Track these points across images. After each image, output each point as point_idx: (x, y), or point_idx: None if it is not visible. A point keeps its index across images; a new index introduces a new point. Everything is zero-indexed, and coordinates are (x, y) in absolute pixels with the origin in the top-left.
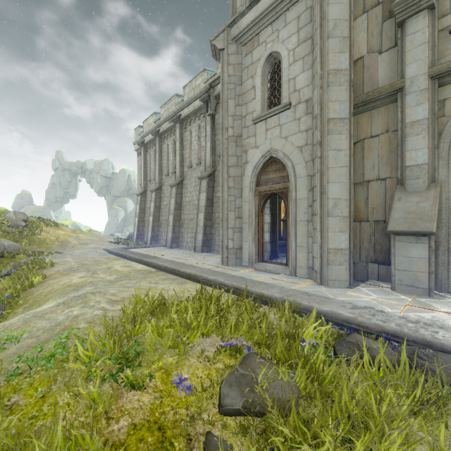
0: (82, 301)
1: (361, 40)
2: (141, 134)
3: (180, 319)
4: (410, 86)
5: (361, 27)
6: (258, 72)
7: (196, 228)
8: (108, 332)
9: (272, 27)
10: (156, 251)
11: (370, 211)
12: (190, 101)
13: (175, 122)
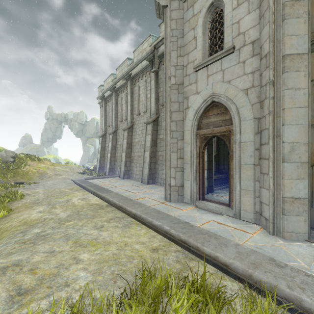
0: None
1: None
2: (103, 91)
3: None
4: None
5: None
6: (200, 23)
7: (143, 164)
8: None
9: None
10: (111, 182)
11: None
12: (138, 62)
13: (126, 80)
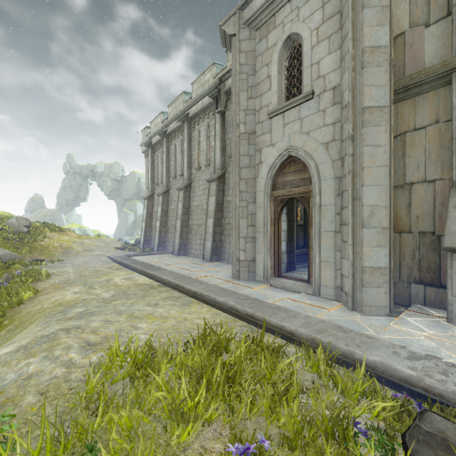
0: (47, 345)
1: (401, 12)
2: (149, 135)
3: (169, 398)
4: None
5: None
6: (275, 59)
7: (204, 235)
8: (56, 423)
9: (291, 4)
10: (162, 259)
11: (413, 220)
12: (199, 98)
13: (182, 122)
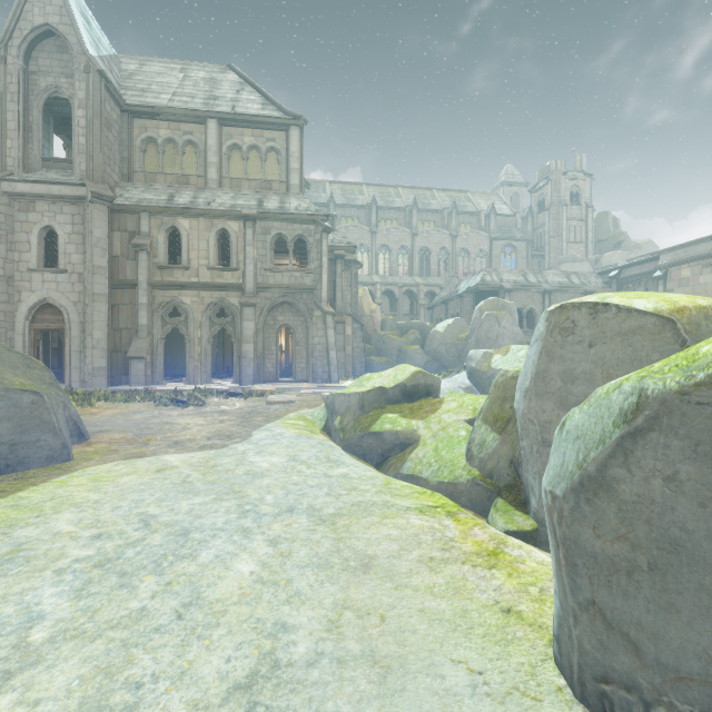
0: None
1: (118, 246)
2: None
3: None
4: (140, 285)
5: (118, 239)
6: (35, 233)
7: None
8: None
9: (50, 206)
10: None
11: (123, 346)
12: None
13: None
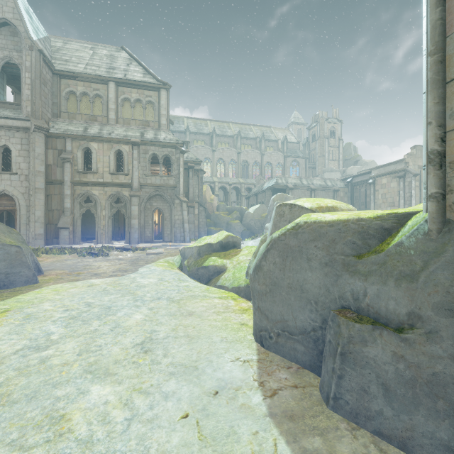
0: None
1: (51, 158)
2: None
3: None
4: (66, 183)
5: (51, 154)
6: None
7: None
8: None
9: (6, 132)
10: None
11: (54, 220)
12: None
13: None
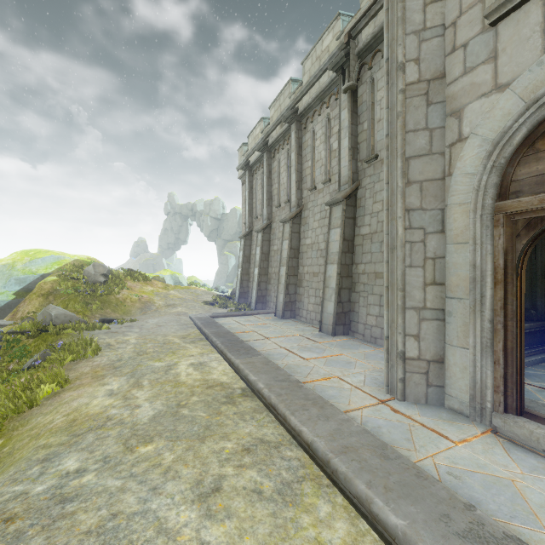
0: None
1: None
2: (246, 153)
3: None
4: None
5: None
6: None
7: (322, 291)
8: None
9: None
10: (258, 325)
11: None
12: (313, 79)
13: (289, 123)
